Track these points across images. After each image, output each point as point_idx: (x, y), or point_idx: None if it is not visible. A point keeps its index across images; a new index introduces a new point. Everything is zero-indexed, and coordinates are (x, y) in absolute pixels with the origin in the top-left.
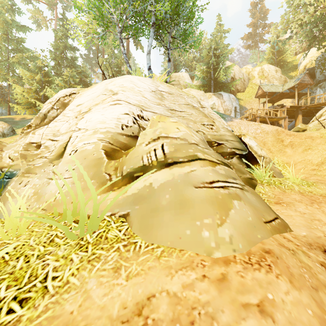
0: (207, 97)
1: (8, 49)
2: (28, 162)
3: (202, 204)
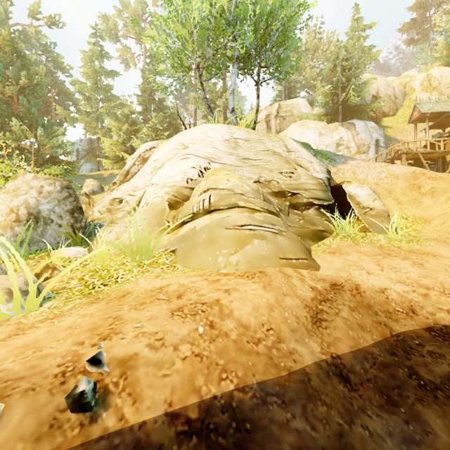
0: (330, 130)
1: (98, 99)
2: (112, 215)
3: (226, 240)
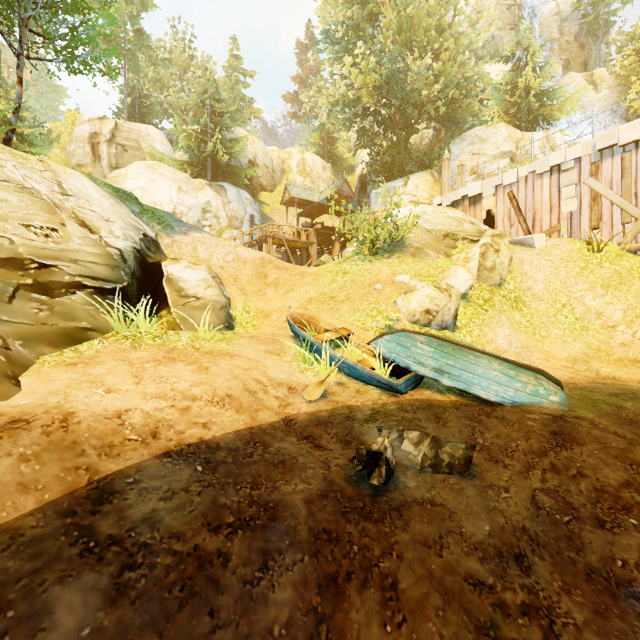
0: (194, 187)
1: None
2: None
3: None
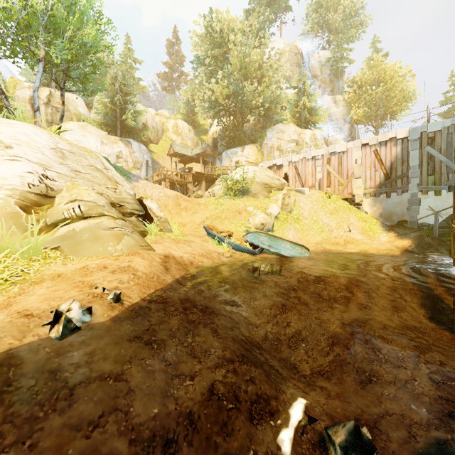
0: (111, 141)
1: None
2: None
3: (108, 237)
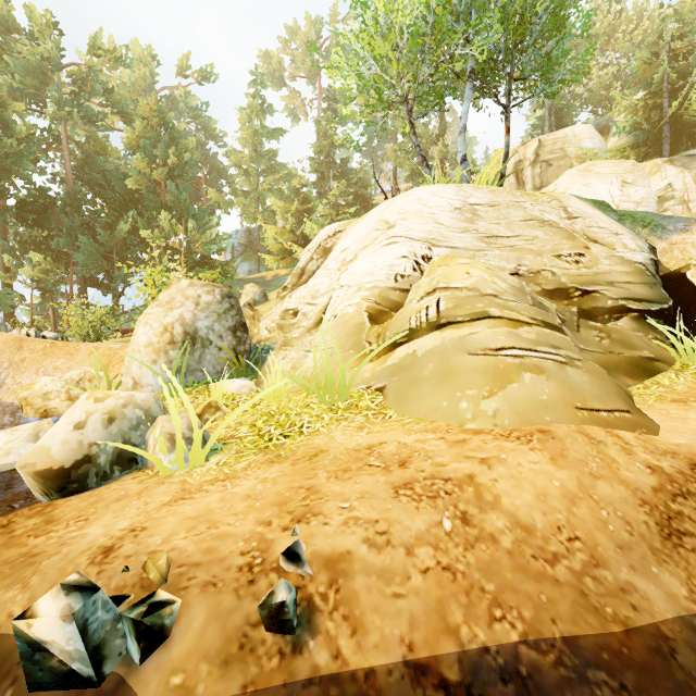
0: (644, 173)
1: (258, 172)
2: (285, 334)
3: (472, 373)
